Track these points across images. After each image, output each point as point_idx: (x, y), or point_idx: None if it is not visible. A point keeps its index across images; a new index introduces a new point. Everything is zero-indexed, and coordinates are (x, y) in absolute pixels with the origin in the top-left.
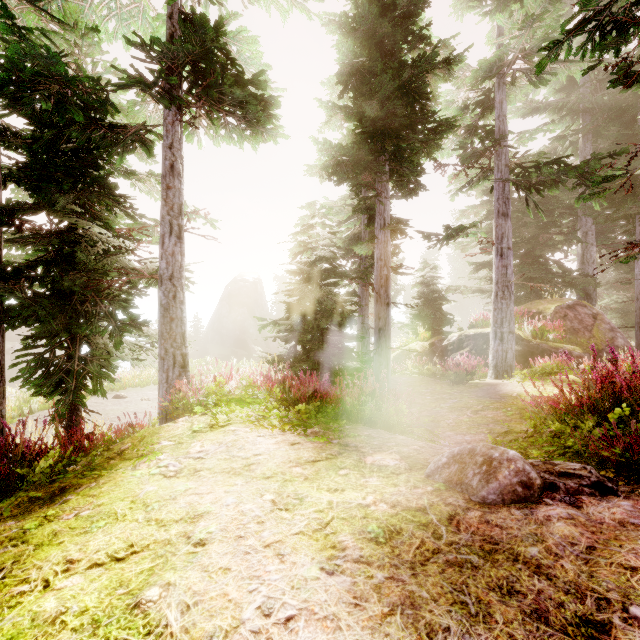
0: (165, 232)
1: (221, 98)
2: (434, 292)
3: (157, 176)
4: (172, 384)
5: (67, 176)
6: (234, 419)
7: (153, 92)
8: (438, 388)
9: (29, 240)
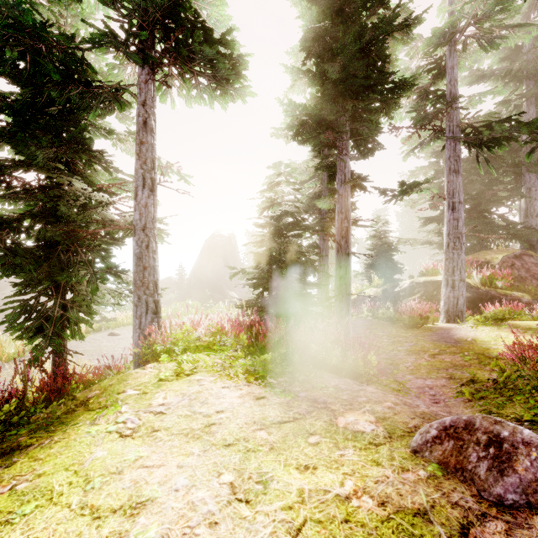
0: (138, 185)
1: (191, 58)
2: (386, 244)
3: (134, 135)
4: (145, 329)
5: (47, 133)
6: (200, 367)
7: (123, 47)
8: (394, 331)
9: (21, 196)
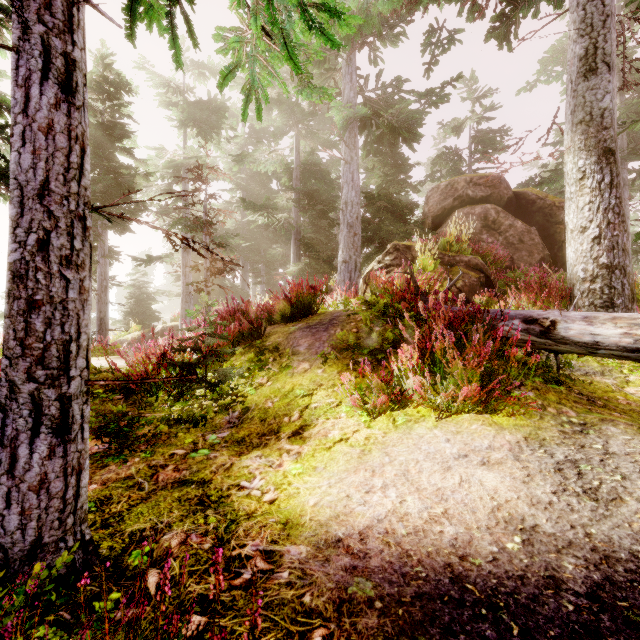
0: None
1: None
2: (145, 294)
3: None
4: None
5: None
6: None
7: None
8: None
9: None
